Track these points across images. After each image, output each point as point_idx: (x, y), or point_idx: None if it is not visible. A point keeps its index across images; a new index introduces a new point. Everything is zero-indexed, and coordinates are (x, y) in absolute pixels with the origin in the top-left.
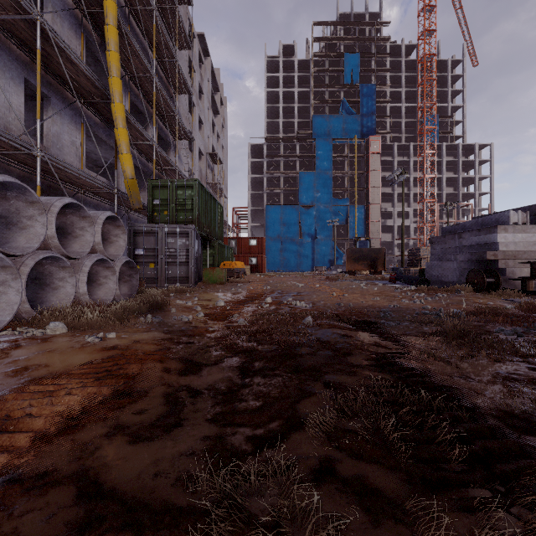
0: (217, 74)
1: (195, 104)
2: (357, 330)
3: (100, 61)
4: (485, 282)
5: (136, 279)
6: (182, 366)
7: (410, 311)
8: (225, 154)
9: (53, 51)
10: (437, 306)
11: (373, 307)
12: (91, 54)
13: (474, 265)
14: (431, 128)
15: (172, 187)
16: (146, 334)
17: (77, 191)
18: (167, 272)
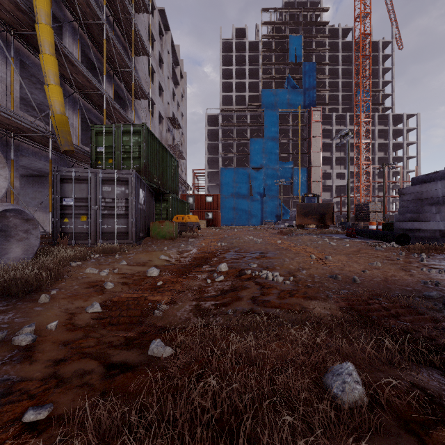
0: (177, 49)
1: (155, 70)
2: None
3: None
4: None
5: (35, 236)
6: None
7: None
8: (185, 122)
9: None
10: None
11: (399, 286)
12: None
13: None
14: (366, 99)
15: (118, 132)
16: None
17: (4, 133)
18: (101, 226)
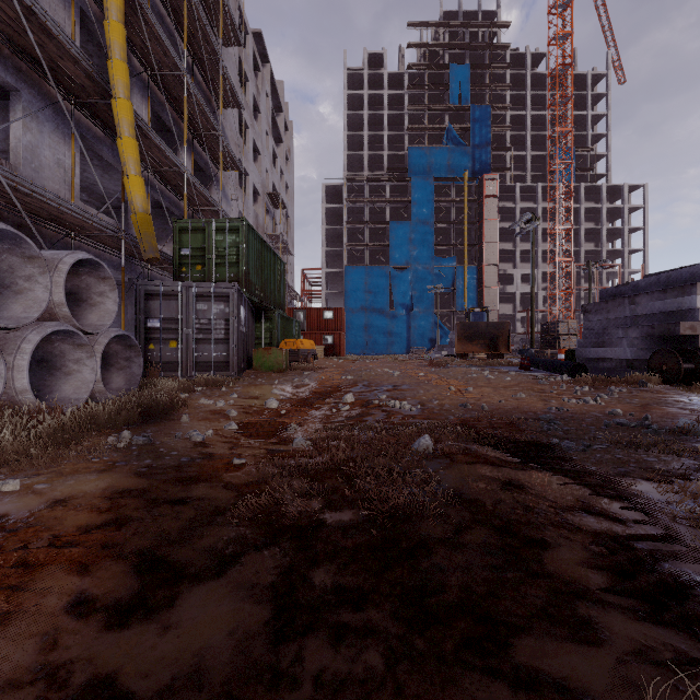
0: (280, 88)
1: (249, 125)
2: (525, 466)
3: (106, 50)
4: (681, 369)
5: (137, 364)
6: (130, 585)
7: (591, 419)
8: (291, 197)
9: (17, 14)
10: (631, 410)
11: (522, 412)
12: (92, 38)
13: (657, 344)
14: (566, 163)
15: (209, 230)
16: (93, 479)
17: (64, 234)
18: (196, 354)
